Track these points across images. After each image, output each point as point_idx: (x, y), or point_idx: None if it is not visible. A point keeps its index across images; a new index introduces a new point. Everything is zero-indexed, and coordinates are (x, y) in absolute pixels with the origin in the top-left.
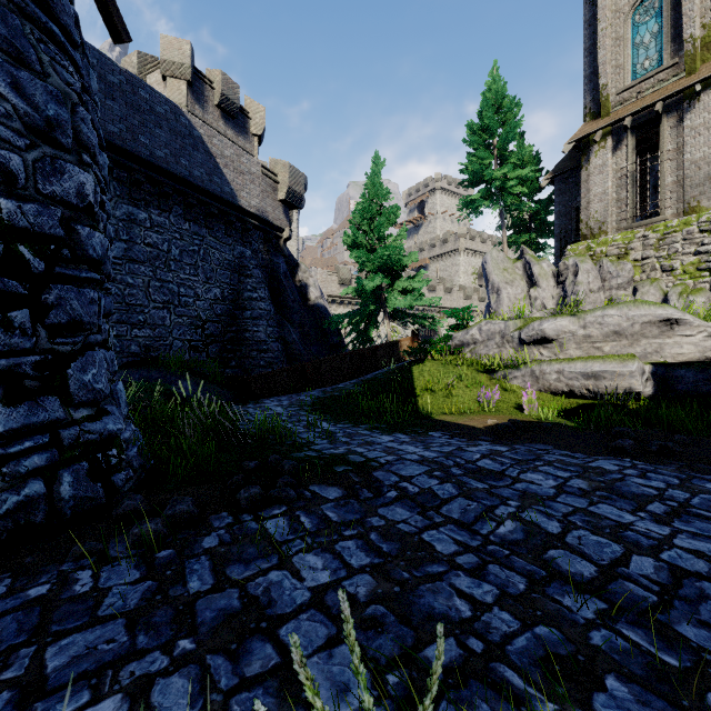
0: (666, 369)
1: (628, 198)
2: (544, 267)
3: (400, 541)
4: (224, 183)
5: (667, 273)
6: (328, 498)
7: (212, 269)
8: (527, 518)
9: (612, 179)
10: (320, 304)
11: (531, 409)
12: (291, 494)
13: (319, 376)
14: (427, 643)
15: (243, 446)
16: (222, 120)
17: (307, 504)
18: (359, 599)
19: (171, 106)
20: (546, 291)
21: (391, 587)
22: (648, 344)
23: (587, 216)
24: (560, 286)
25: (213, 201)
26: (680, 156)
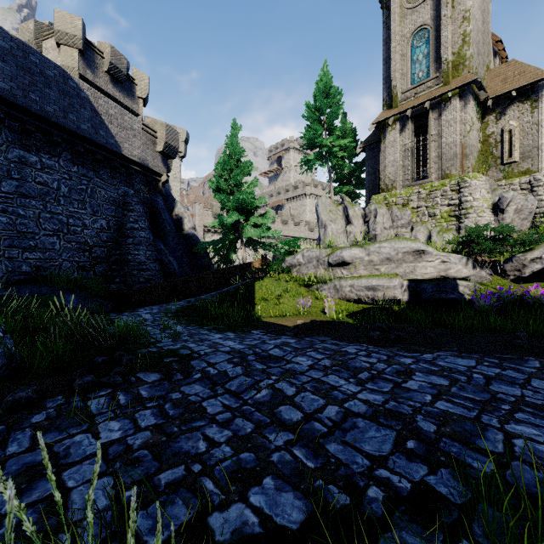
0: (416, 283)
1: (409, 165)
2: (356, 210)
3: (185, 408)
4: (109, 136)
5: (431, 218)
6: (147, 381)
7: (99, 204)
8: (278, 386)
9: (400, 151)
10: (192, 234)
11: (331, 312)
12: (118, 380)
13: (188, 289)
14: (164, 470)
15: (103, 345)
16: (111, 84)
17: (128, 387)
18: (133, 447)
19: (60, 70)
20: (357, 228)
21: (161, 438)
22: (407, 267)
23: (384, 176)
24: (366, 224)
25: (99, 150)
26: (440, 139)
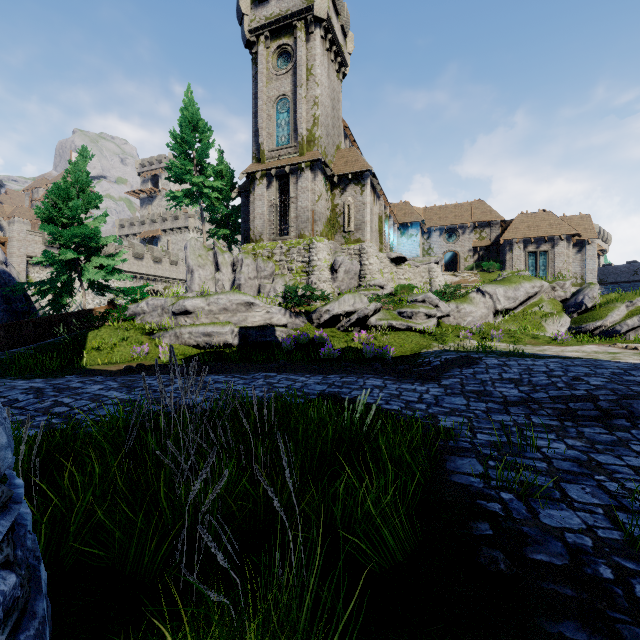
0: (246, 330)
1: (274, 220)
2: (226, 258)
3: None
4: None
5: (290, 272)
6: None
7: None
8: (60, 400)
9: (267, 206)
10: (2, 270)
11: (165, 357)
12: None
13: None
14: None
15: None
16: None
17: None
18: None
19: None
20: (225, 275)
21: None
22: (241, 316)
23: (254, 226)
24: (234, 272)
25: None
26: (297, 202)
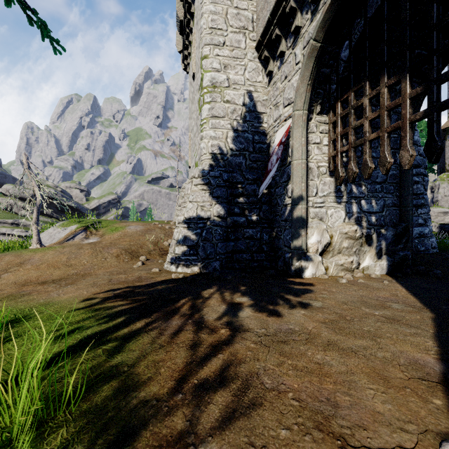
0: (443, 225)
1: None
2: None
3: None
4: None
5: None
6: None
7: None
8: None
9: None
10: None
11: None
12: None
13: None
14: None
15: None
16: None
17: None
18: None
19: None
20: None
21: None
22: (440, 218)
23: (448, 161)
24: (432, 193)
25: None
26: None
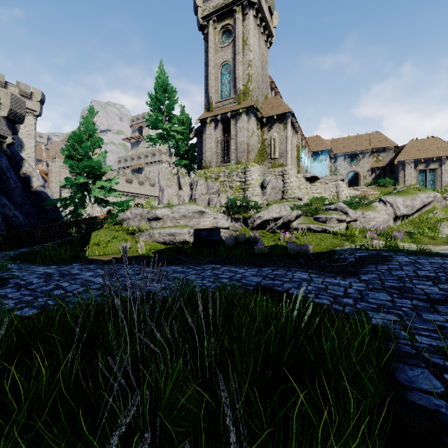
0: (199, 231)
1: (219, 152)
2: (186, 180)
3: None
4: None
5: (231, 189)
6: None
7: None
8: (60, 284)
9: (214, 142)
10: (41, 191)
11: (142, 250)
12: None
13: (32, 238)
14: None
15: None
16: None
17: None
18: None
19: None
20: (185, 192)
21: None
22: (195, 221)
23: (205, 157)
24: (191, 190)
25: None
26: (236, 138)
